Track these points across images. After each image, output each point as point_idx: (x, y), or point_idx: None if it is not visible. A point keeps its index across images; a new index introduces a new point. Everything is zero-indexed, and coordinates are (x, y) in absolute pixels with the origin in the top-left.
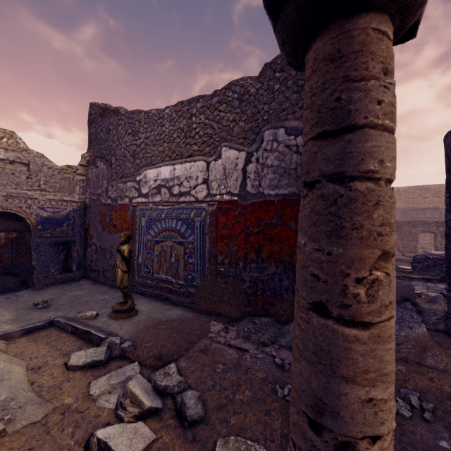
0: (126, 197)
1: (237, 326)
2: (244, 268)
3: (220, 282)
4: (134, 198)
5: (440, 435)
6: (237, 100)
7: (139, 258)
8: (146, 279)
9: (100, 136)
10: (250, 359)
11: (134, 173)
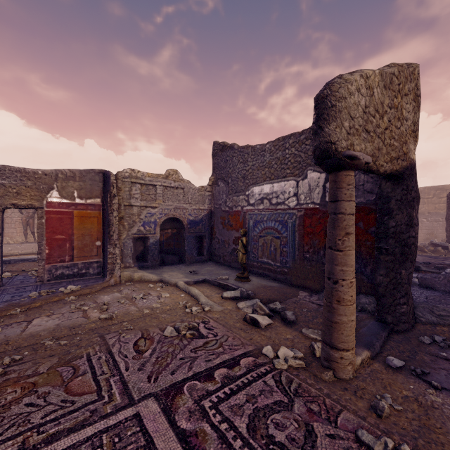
0: (239, 206)
1: (318, 295)
2: (324, 255)
3: (306, 264)
4: (244, 206)
5: (445, 352)
6: None
7: (248, 248)
8: (253, 262)
9: (220, 164)
10: None
11: (244, 189)
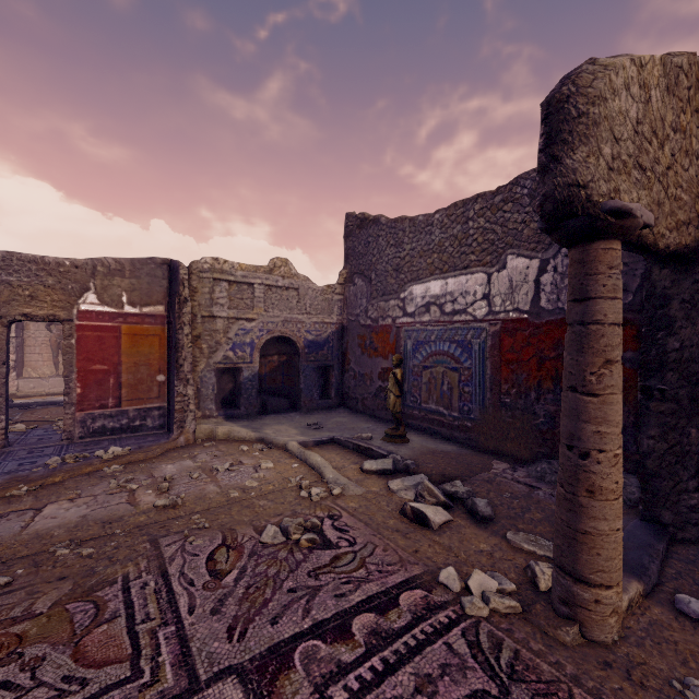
0: (388, 317)
1: (527, 468)
2: (536, 399)
3: (505, 415)
4: (397, 318)
5: None
6: (527, 197)
7: (405, 386)
8: (413, 409)
9: (358, 250)
10: (543, 494)
11: (397, 289)
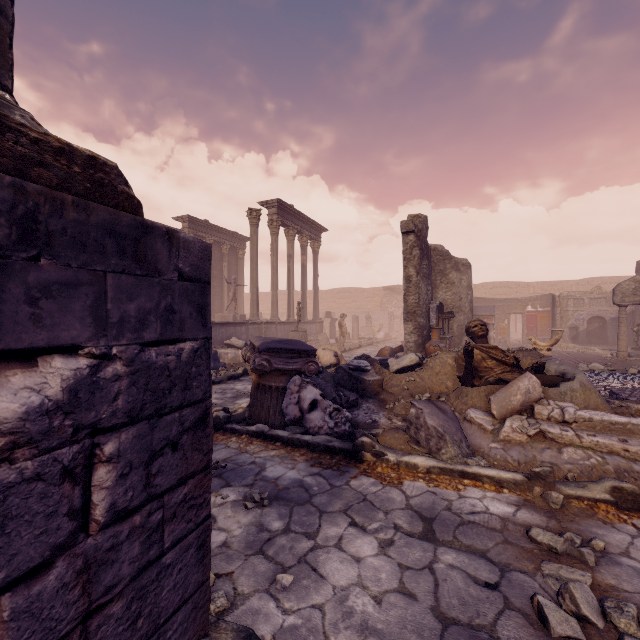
0: None
1: None
2: None
3: None
4: None
5: None
6: None
7: None
8: None
9: None
10: None
11: None
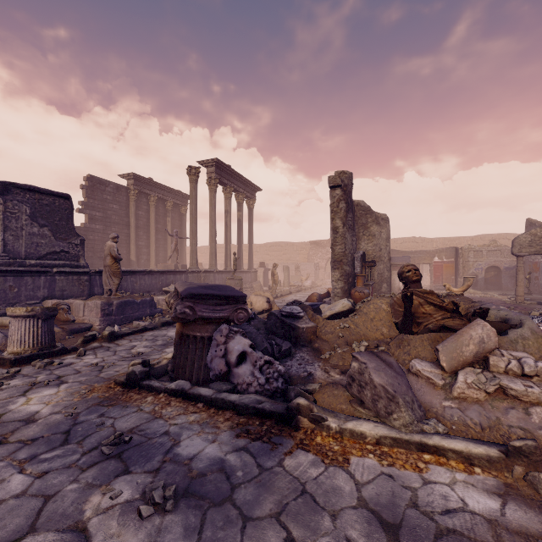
0: (537, 259)
1: None
2: None
3: None
4: (539, 259)
5: None
6: None
7: (540, 282)
8: None
9: None
10: None
11: None
